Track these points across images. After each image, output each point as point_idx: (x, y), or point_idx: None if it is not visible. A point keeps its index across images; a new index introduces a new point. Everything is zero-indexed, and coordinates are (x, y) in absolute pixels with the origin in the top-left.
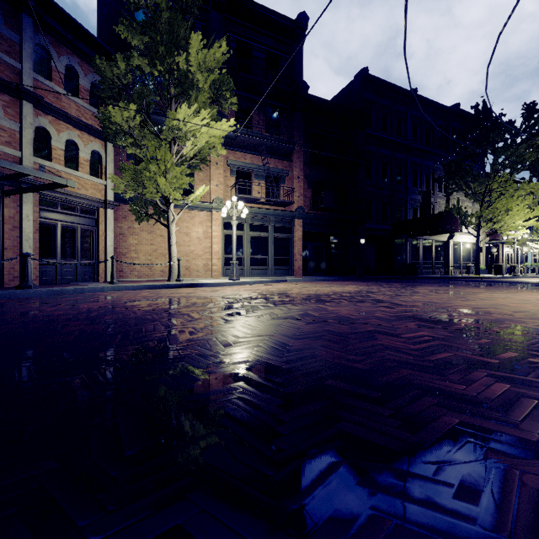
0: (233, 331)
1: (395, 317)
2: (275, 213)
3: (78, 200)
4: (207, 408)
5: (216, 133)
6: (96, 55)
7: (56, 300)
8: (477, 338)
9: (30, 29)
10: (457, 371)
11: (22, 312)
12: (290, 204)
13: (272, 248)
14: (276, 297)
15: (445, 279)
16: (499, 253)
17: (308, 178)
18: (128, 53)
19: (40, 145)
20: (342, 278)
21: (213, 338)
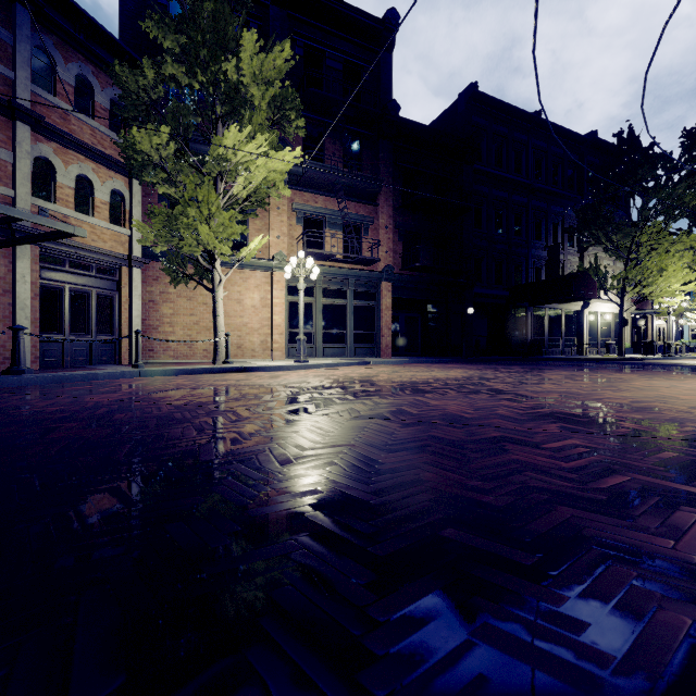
0: (296, 438)
1: (526, 416)
2: (356, 274)
3: (93, 256)
4: (242, 591)
5: (276, 166)
6: (115, 59)
7: (57, 390)
8: (655, 449)
9: (27, 26)
10: (648, 511)
11: (2, 407)
12: (375, 261)
13: (351, 320)
14: (357, 386)
15: (580, 360)
16: (648, 327)
17: (399, 228)
18: (159, 58)
19: (40, 181)
20: (444, 359)
21: (266, 449)
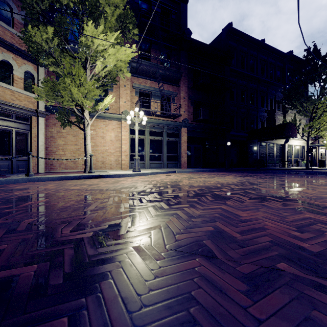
0: None
1: None
2: (168, 123)
3: (12, 109)
4: None
5: (121, 57)
6: None
7: None
8: None
9: None
10: None
11: None
12: (178, 116)
13: (165, 148)
14: (170, 191)
15: (287, 170)
16: (316, 153)
17: (191, 99)
18: None
19: None
20: (216, 169)
21: None
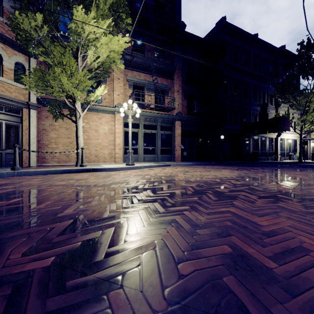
0: None
1: None
2: (161, 116)
3: (2, 100)
4: None
5: (114, 48)
6: None
7: None
8: None
9: None
10: None
11: None
12: (172, 109)
13: (159, 142)
14: (165, 187)
15: (281, 163)
16: (308, 146)
17: (185, 92)
18: None
19: None
20: (210, 163)
21: None
